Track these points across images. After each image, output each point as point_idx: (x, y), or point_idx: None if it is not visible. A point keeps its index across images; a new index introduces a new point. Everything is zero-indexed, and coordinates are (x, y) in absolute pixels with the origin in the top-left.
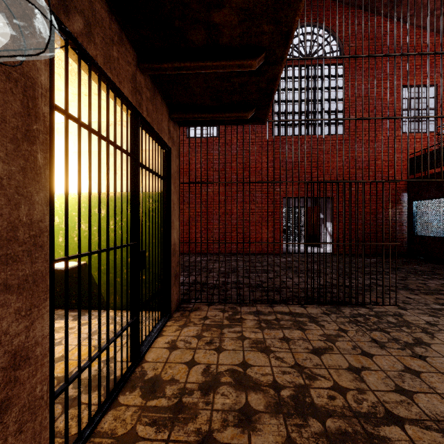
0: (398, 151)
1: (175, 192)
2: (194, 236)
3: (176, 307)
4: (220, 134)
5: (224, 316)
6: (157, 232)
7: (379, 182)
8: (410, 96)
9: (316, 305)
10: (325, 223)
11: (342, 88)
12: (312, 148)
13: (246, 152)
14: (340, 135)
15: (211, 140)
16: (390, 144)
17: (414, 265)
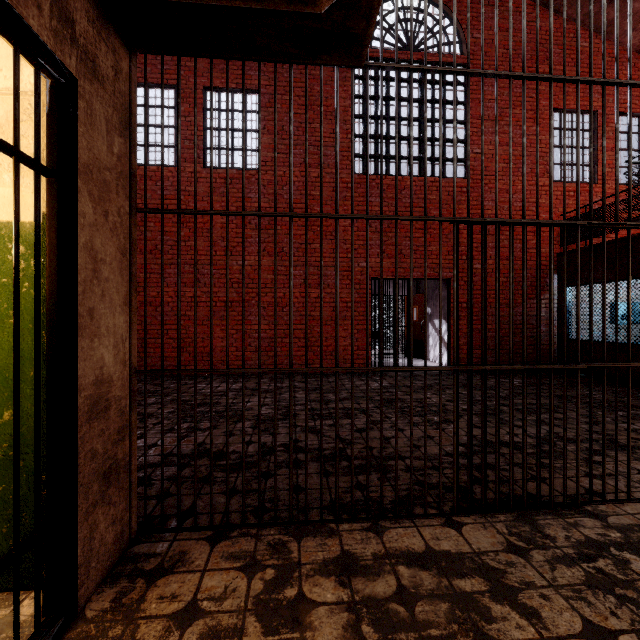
0: (544, 209)
1: (104, 227)
2: (217, 345)
3: (113, 562)
4: (265, 164)
5: (250, 596)
6: (41, 347)
7: (518, 257)
8: (560, 125)
9: (480, 515)
10: (433, 321)
11: (463, 104)
12: (418, 198)
13: (310, 200)
14: (460, 179)
15: (249, 174)
16: (533, 198)
17: (583, 389)
